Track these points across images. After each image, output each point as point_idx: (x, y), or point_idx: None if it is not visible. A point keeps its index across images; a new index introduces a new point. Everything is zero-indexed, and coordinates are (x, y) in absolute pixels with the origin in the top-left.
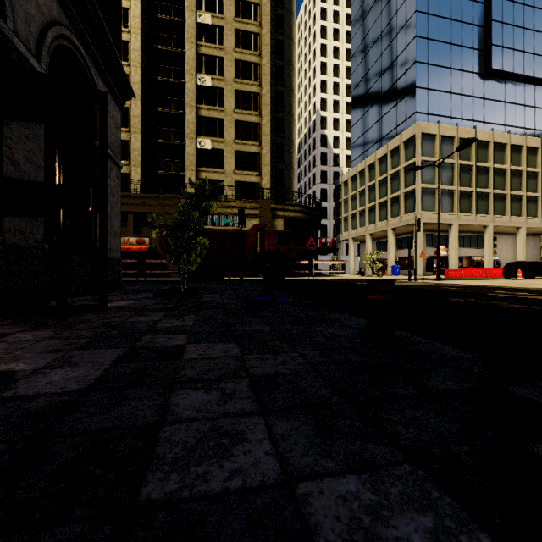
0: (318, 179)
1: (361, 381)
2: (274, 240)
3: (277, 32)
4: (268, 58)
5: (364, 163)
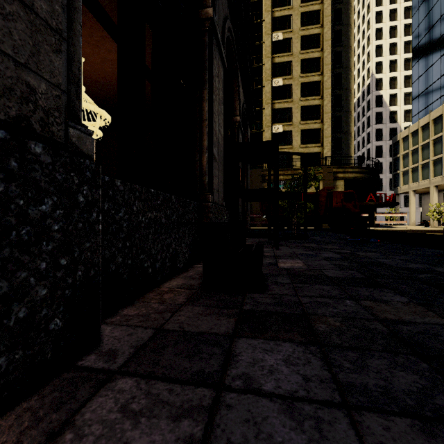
0: (373, 138)
1: (443, 262)
2: (341, 198)
3: (335, 24)
4: (329, 50)
5: (428, 117)
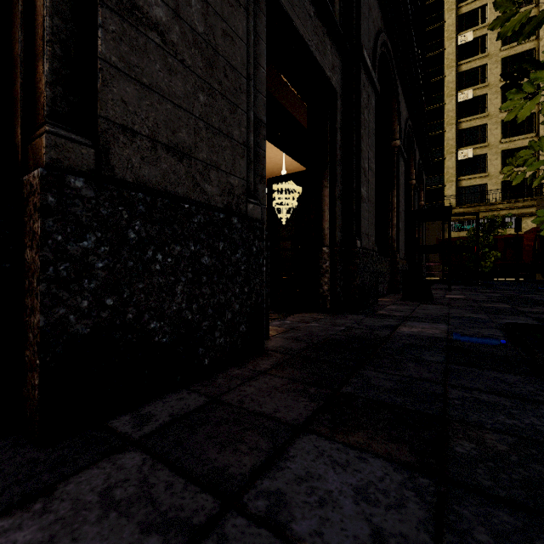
0: None
1: None
2: None
3: None
4: None
5: None
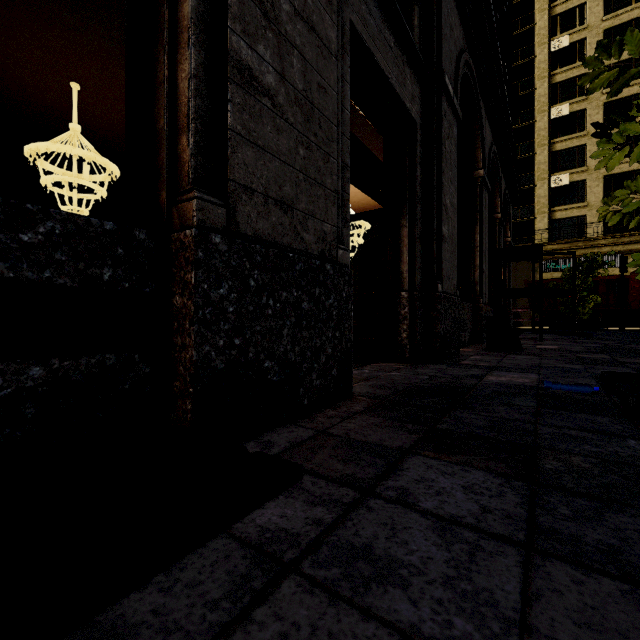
0: None
1: None
2: None
3: None
4: None
5: None
